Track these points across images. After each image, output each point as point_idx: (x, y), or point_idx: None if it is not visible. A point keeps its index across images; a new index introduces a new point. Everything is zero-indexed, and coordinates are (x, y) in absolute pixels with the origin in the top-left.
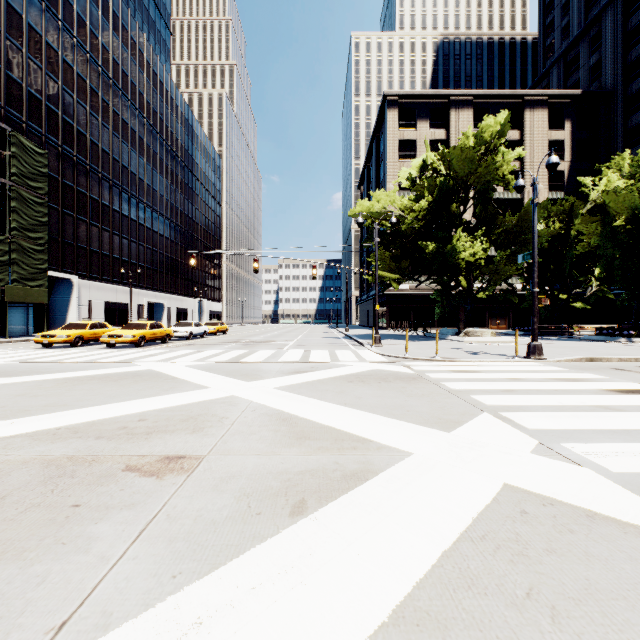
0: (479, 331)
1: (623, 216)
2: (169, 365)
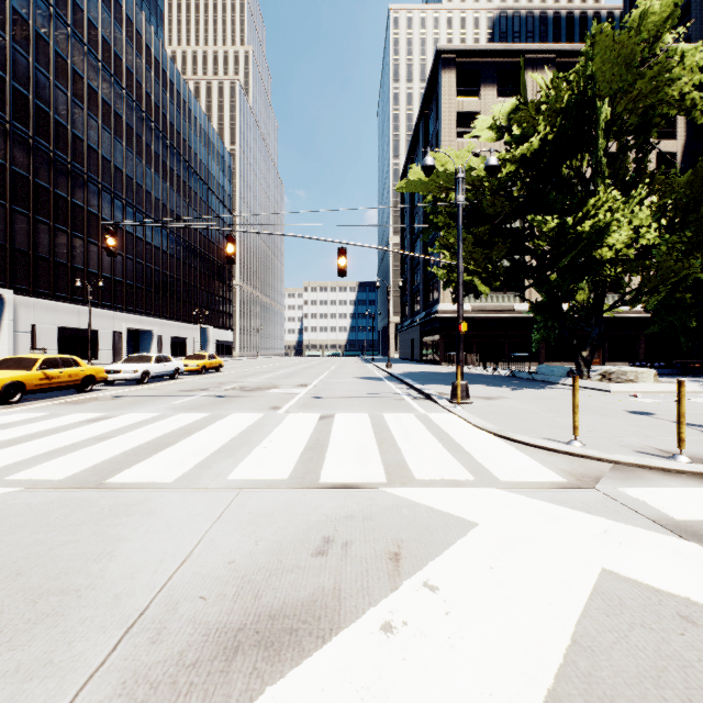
0: (631, 372)
1: None
2: None
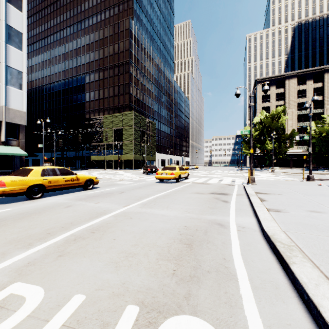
0: (275, 168)
1: (324, 133)
2: (199, 172)
